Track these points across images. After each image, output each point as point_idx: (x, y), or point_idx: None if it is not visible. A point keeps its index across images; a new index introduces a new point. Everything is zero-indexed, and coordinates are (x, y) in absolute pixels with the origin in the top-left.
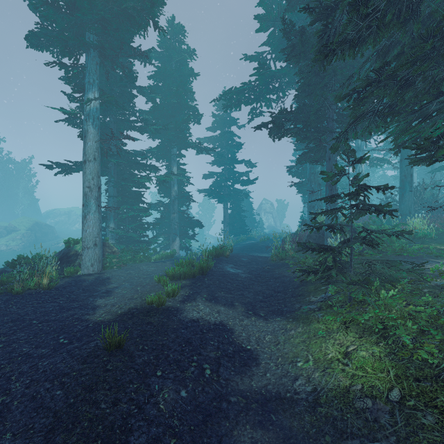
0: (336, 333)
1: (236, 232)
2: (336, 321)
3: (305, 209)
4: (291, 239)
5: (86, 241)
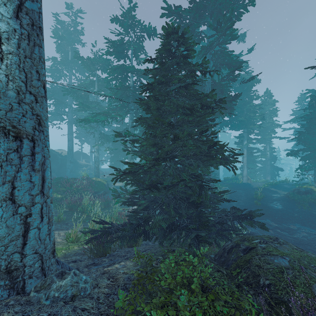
0: None
1: (312, 173)
2: None
3: None
4: None
5: (244, 175)
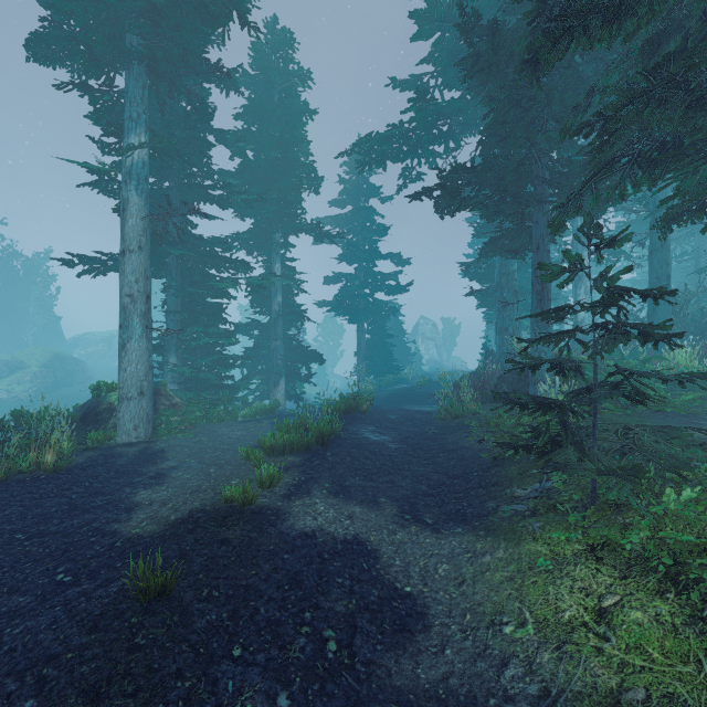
0: (573, 565)
1: (378, 370)
2: (570, 540)
3: (489, 332)
4: (469, 383)
5: (125, 388)
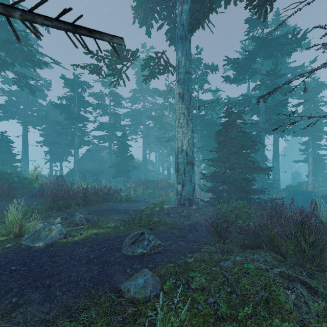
0: None
1: None
2: None
3: None
4: None
5: (309, 183)
